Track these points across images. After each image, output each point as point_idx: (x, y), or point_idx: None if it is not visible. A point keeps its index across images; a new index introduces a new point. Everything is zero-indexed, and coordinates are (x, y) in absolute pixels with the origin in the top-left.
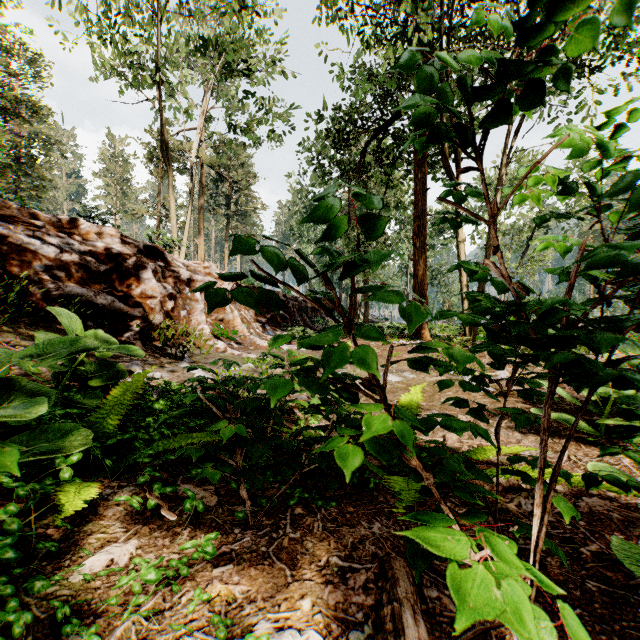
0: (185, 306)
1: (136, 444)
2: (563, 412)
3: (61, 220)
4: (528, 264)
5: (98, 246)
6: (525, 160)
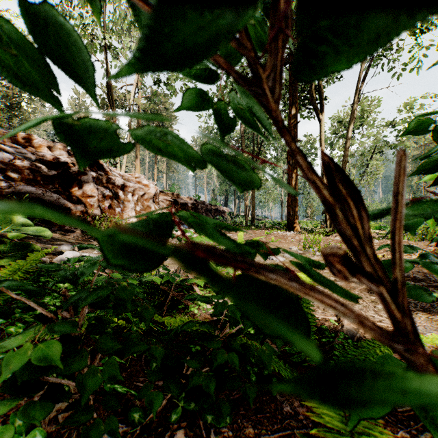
0: (119, 205)
1: (11, 329)
2: (434, 289)
3: (18, 135)
4: (370, 177)
5: (47, 156)
6: (366, 104)
